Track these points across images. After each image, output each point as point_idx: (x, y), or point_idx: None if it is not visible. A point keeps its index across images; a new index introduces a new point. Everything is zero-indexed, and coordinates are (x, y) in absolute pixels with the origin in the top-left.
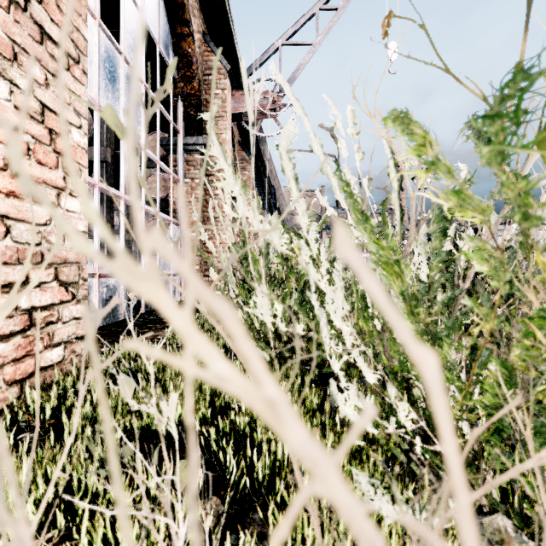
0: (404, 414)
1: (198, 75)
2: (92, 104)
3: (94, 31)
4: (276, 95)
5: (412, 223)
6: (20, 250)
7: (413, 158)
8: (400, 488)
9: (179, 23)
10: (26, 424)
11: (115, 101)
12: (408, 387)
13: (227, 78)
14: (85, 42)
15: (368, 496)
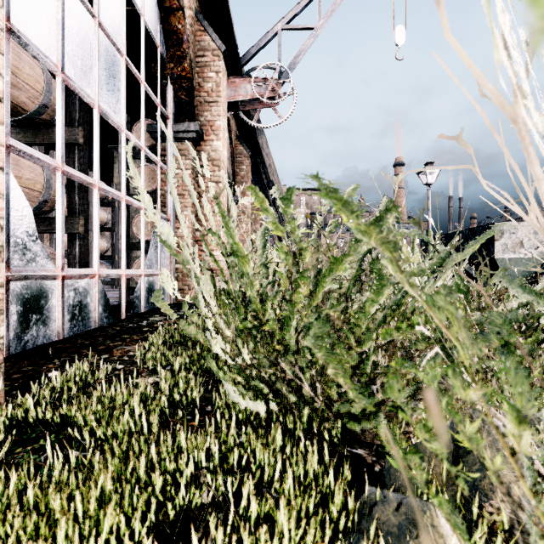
0: None
1: (189, 55)
2: (53, 70)
3: None
4: (275, 82)
5: None
6: None
7: None
8: None
9: None
10: None
11: (86, 71)
12: None
13: (222, 60)
14: None
15: None
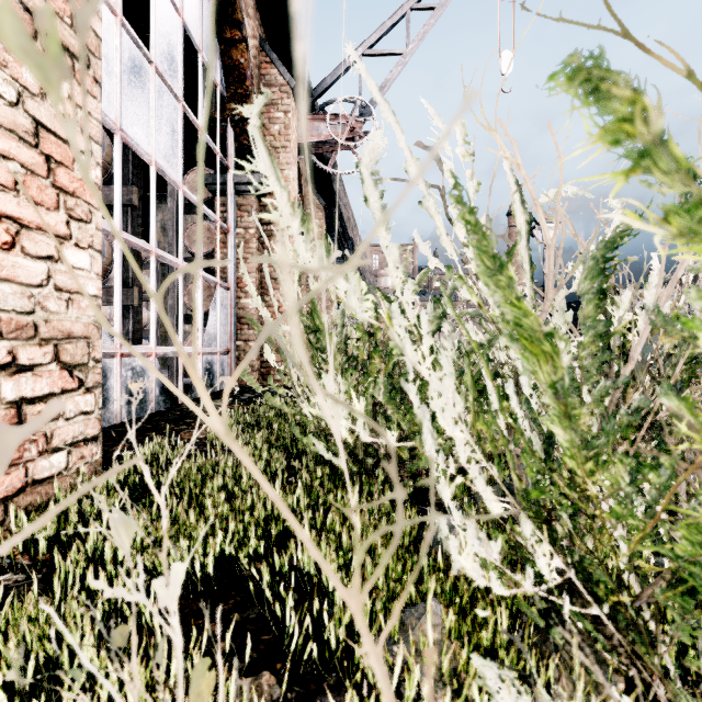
0: (545, 561)
1: (253, 93)
2: (112, 128)
3: (115, 33)
4: (355, 121)
5: (549, 282)
6: (3, 320)
7: (602, 148)
8: (535, 663)
9: (228, 25)
10: (10, 560)
11: (143, 125)
12: (549, 521)
13: (291, 98)
14: (98, 40)
15: (498, 699)
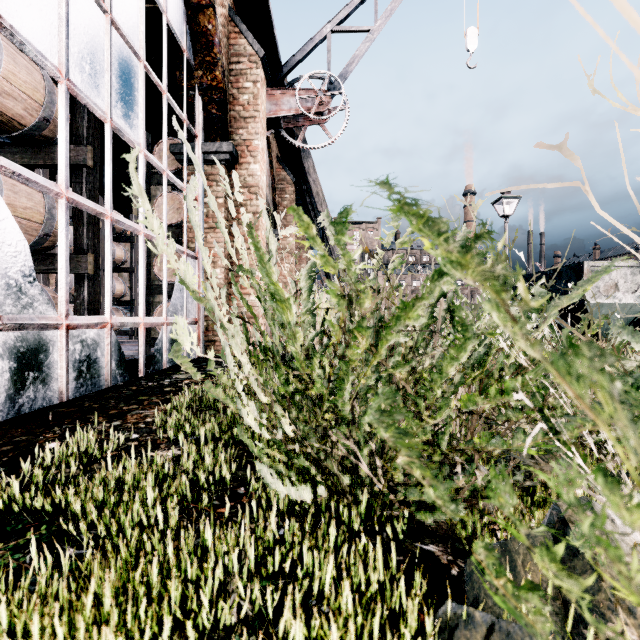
0: None
1: (221, 61)
2: (55, 75)
3: None
4: (324, 95)
5: None
6: None
7: None
8: None
9: None
10: None
11: (96, 78)
12: None
13: (260, 68)
14: None
15: None
